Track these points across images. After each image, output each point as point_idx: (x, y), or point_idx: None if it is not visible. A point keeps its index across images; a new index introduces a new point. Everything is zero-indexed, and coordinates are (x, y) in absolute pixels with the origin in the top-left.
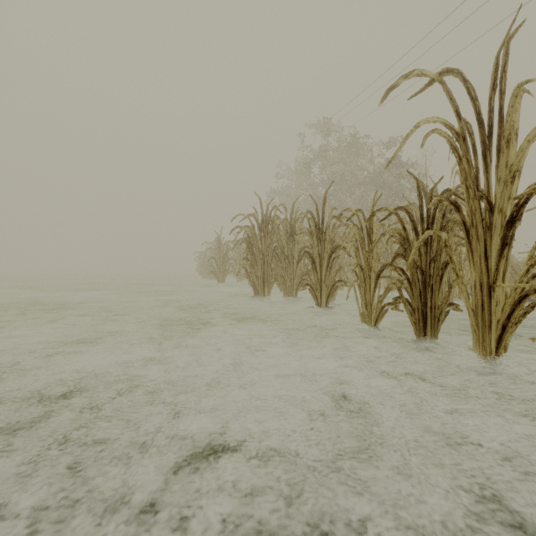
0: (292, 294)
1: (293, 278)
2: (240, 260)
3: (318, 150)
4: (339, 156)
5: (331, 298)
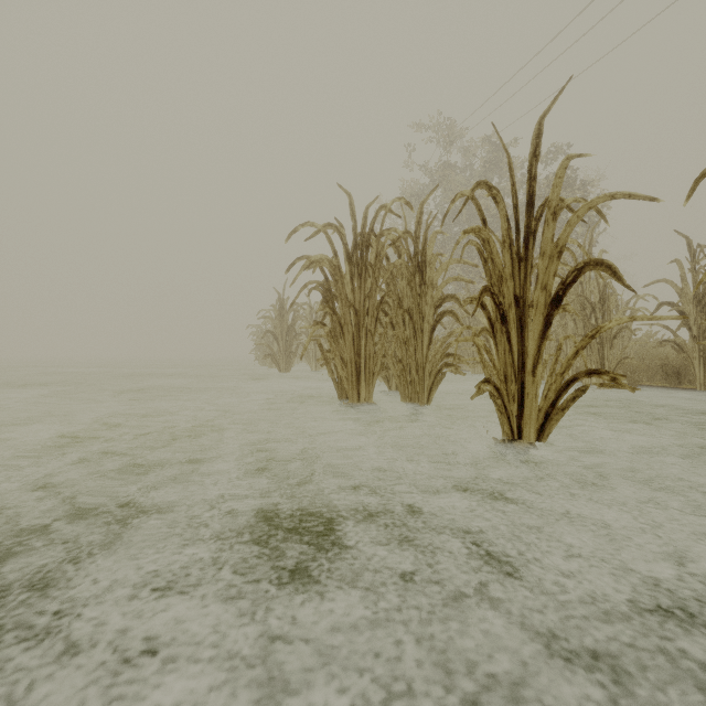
0: (421, 399)
1: (422, 364)
2: (309, 326)
3: (439, 165)
4: (469, 178)
5: (557, 420)
